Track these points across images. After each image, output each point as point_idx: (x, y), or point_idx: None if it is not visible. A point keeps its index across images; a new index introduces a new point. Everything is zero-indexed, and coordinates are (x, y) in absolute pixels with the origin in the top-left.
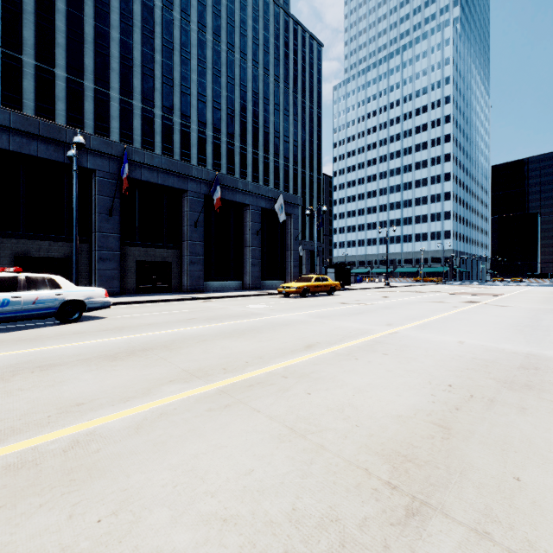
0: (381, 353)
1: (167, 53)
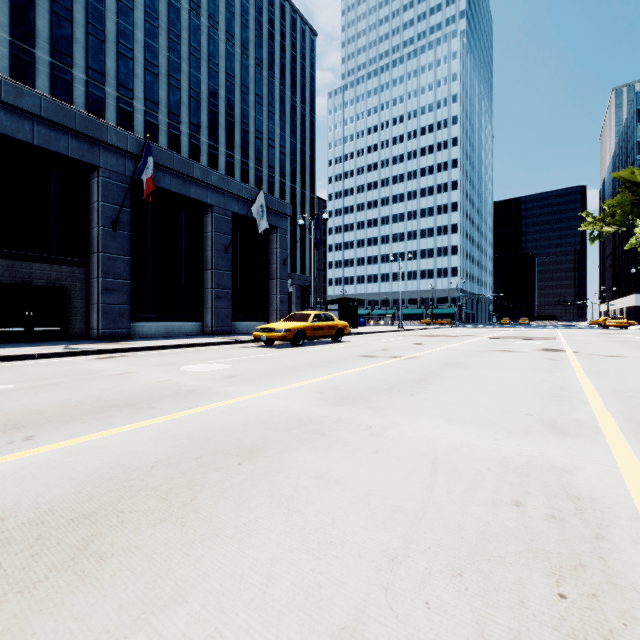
0: None
1: None
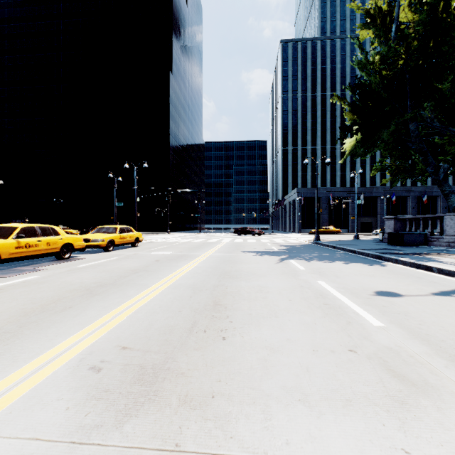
0: None
1: None
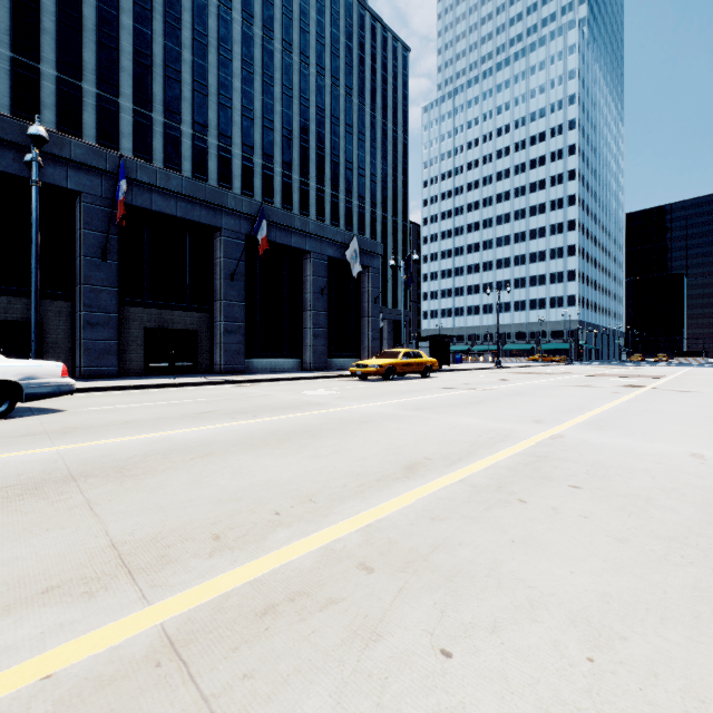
0: (566, 485)
1: (199, 49)
